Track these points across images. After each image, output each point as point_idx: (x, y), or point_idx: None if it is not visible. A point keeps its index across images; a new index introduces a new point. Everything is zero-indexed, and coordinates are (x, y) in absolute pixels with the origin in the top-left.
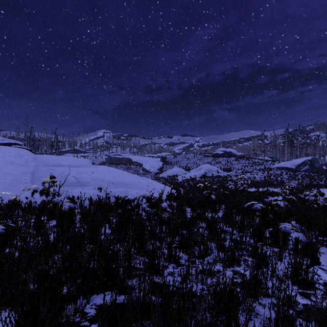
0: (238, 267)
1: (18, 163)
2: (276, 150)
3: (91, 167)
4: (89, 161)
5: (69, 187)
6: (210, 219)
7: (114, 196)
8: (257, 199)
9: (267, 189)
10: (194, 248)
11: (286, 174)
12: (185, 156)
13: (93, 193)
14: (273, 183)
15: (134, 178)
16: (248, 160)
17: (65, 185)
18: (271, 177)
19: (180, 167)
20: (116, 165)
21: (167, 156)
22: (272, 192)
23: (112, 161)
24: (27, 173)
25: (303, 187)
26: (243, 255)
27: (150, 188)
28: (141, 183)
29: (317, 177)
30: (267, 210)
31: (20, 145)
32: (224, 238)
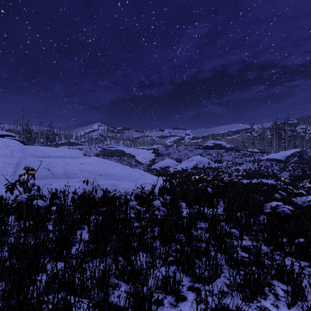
0: (264, 300)
1: (2, 154)
2: (264, 143)
3: (80, 159)
4: (80, 153)
5: (54, 180)
6: (210, 219)
7: (102, 189)
8: (253, 191)
9: (260, 181)
10: (197, 262)
11: (276, 165)
12: (177, 148)
13: (79, 186)
14: (264, 175)
15: (125, 169)
16: (238, 152)
17: (50, 177)
18: (261, 168)
19: (172, 159)
20: (110, 157)
21: (159, 148)
22: (265, 183)
23: (106, 153)
24: (10, 164)
25: (295, 178)
26: (268, 279)
27: (142, 180)
28: (133, 175)
29: (308, 168)
30: (294, 213)
31: (13, 137)
32: (237, 251)
